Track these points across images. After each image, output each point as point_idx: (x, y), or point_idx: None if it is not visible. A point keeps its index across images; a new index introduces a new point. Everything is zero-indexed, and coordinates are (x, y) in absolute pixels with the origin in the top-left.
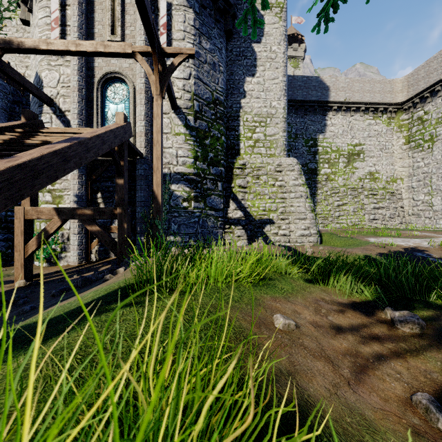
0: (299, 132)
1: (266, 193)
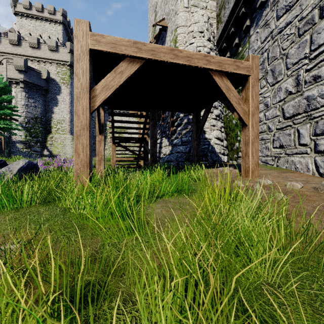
0: None
1: (59, 146)
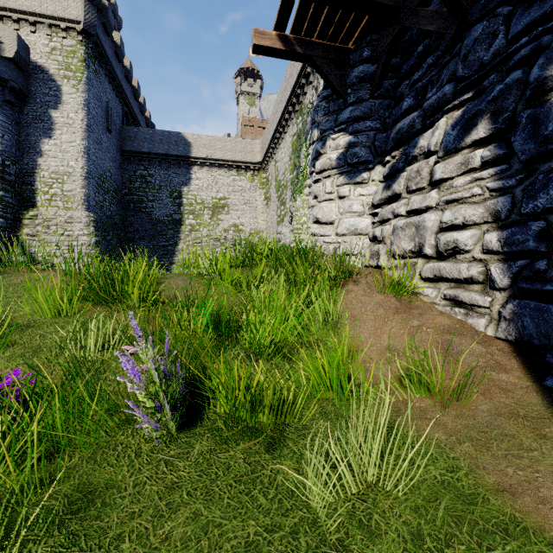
0: (163, 184)
1: (53, 241)
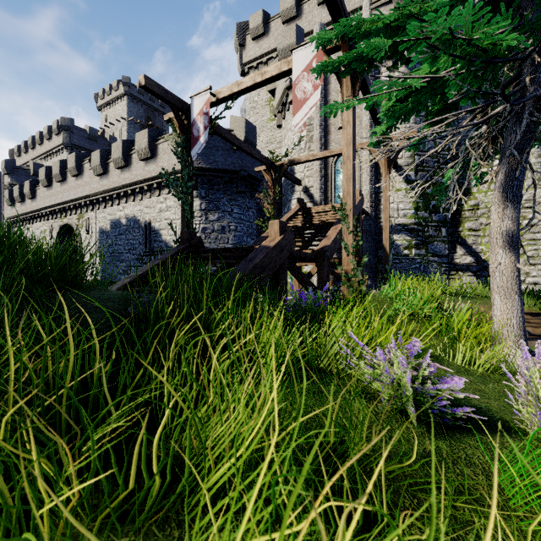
0: None
1: None
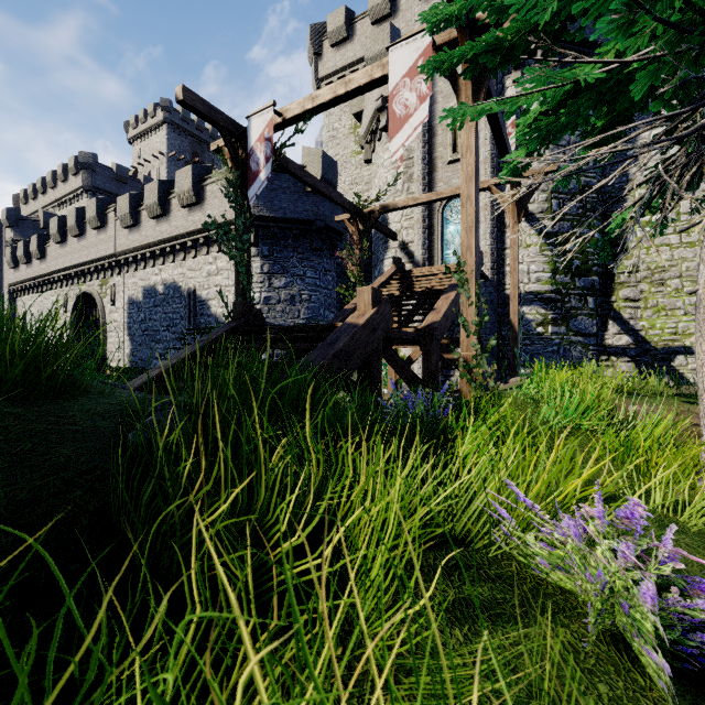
0: None
1: (677, 307)
